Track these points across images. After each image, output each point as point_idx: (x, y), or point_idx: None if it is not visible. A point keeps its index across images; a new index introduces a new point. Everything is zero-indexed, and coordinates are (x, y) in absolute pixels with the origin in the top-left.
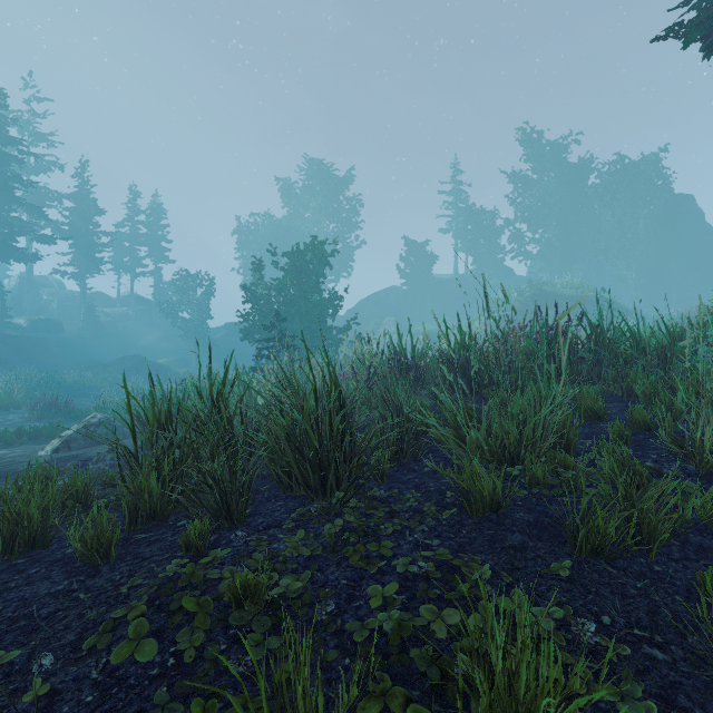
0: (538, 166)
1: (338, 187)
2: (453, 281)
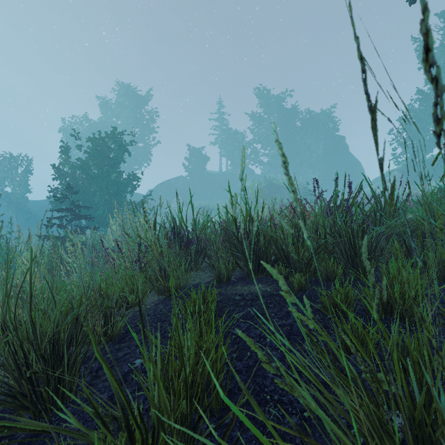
0: (268, 109)
1: (141, 105)
2: (219, 175)
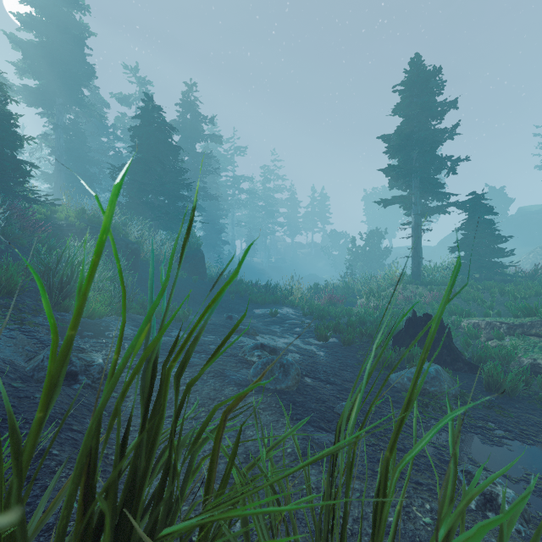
0: None
1: None
2: (538, 213)
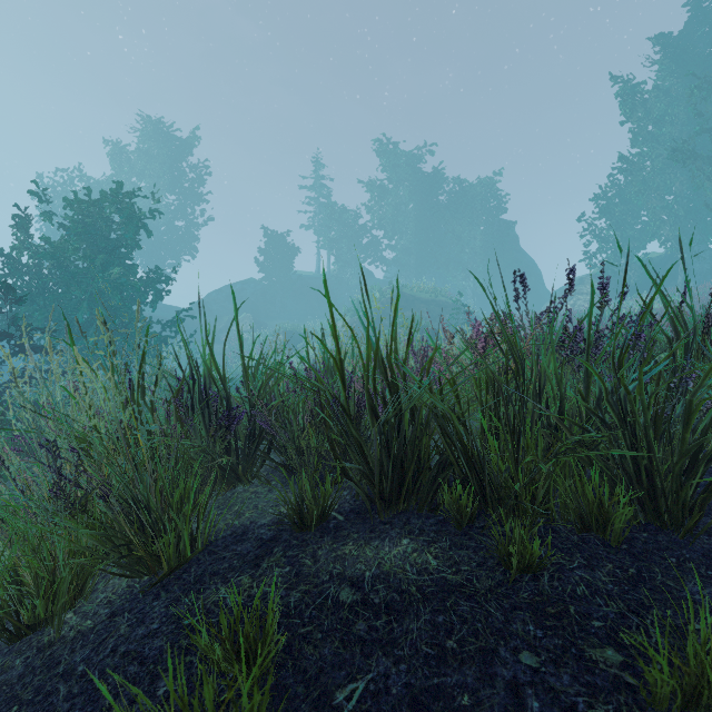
0: (395, 174)
1: (182, 155)
2: (316, 278)
